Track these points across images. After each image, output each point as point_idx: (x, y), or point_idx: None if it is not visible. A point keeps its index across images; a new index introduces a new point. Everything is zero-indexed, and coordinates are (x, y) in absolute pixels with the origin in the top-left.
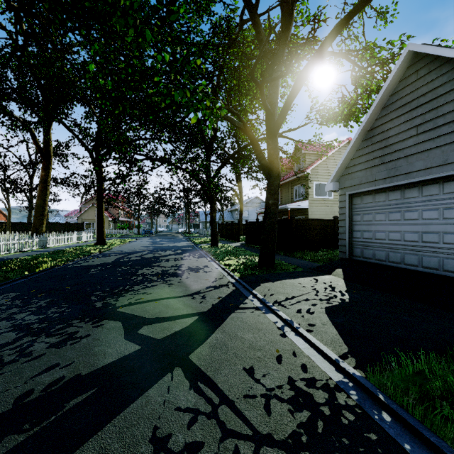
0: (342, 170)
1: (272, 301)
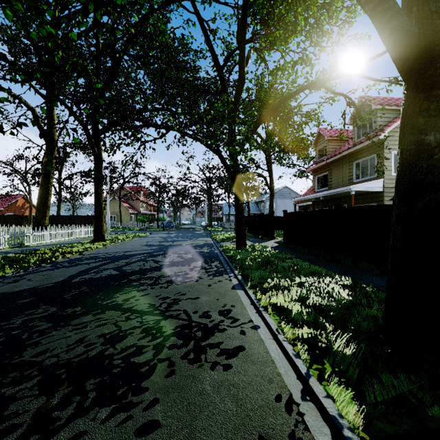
0: None
1: None
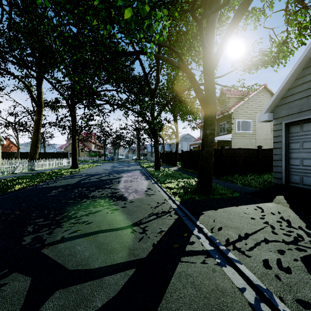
0: (278, 101)
1: (222, 240)
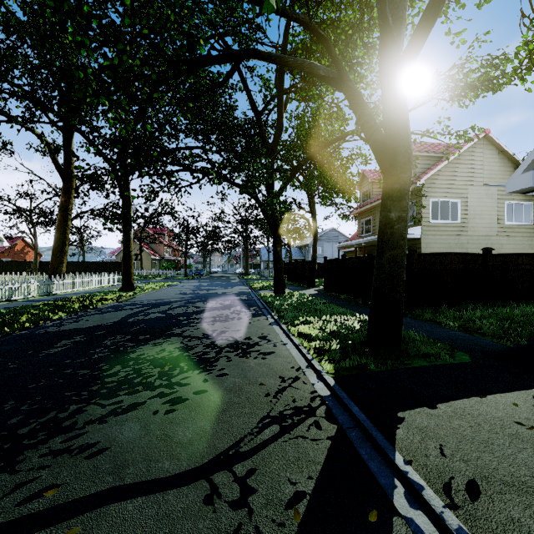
0: None
1: None
